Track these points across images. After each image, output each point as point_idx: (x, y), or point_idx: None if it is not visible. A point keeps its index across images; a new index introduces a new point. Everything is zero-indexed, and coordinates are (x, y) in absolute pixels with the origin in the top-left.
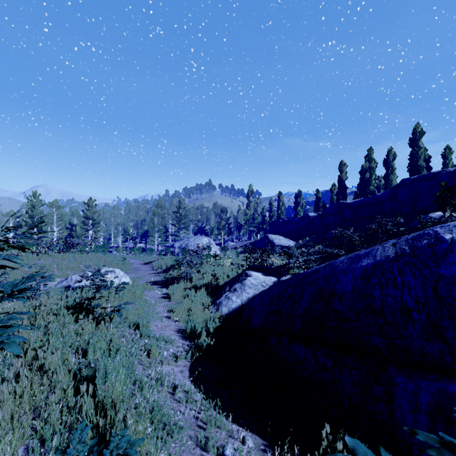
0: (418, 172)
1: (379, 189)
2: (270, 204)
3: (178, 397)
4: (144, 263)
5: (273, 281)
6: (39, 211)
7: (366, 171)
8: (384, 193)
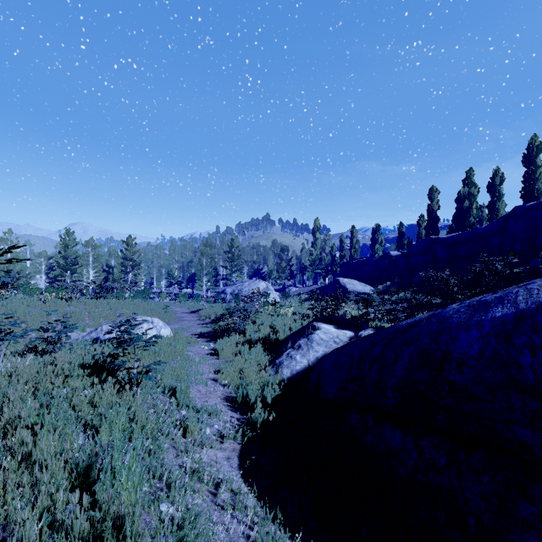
0: (535, 197)
1: (481, 221)
2: (341, 241)
3: (221, 501)
4: (191, 312)
5: (348, 336)
6: (73, 251)
7: (464, 198)
8: (490, 225)
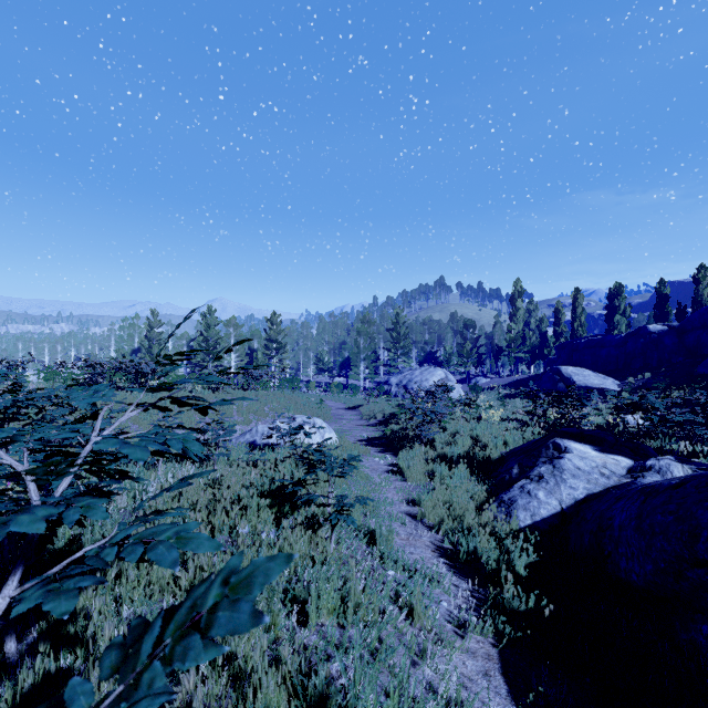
0: None
1: None
2: (556, 311)
3: None
4: (348, 408)
5: (625, 467)
6: (215, 332)
7: None
8: None
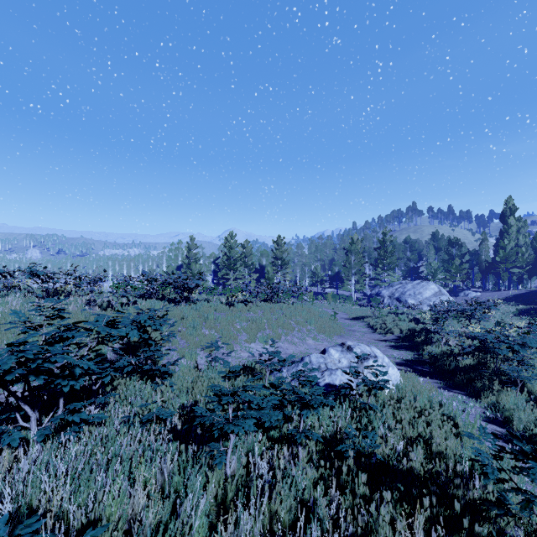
0: None
1: None
2: None
3: None
4: (352, 319)
5: None
6: (235, 252)
7: None
8: None
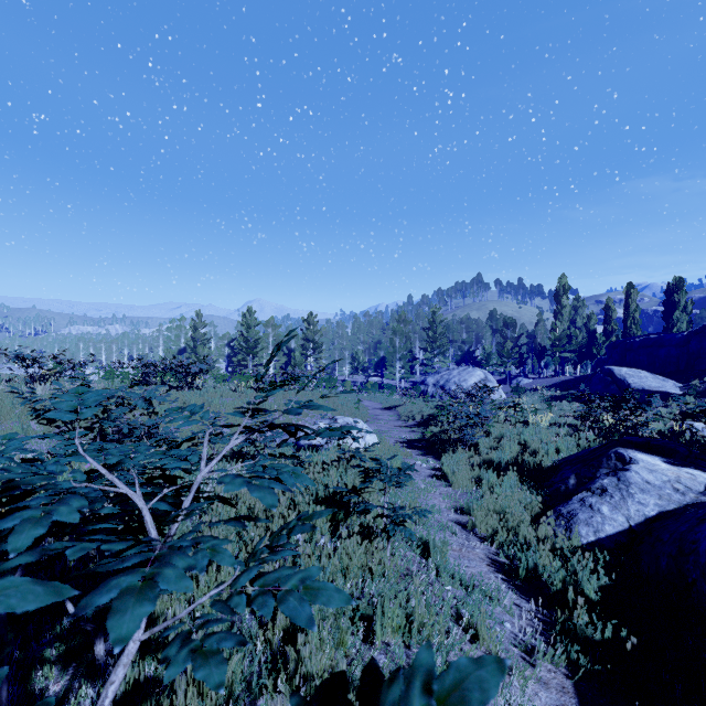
0: None
1: None
2: (606, 308)
3: None
4: (385, 408)
5: (702, 482)
6: (255, 333)
7: None
8: None
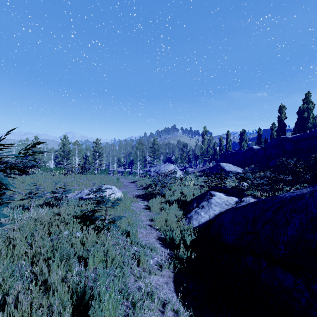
0: None
1: (314, 126)
2: (220, 140)
3: None
4: (131, 182)
5: (235, 201)
6: (67, 148)
7: (304, 111)
8: None
